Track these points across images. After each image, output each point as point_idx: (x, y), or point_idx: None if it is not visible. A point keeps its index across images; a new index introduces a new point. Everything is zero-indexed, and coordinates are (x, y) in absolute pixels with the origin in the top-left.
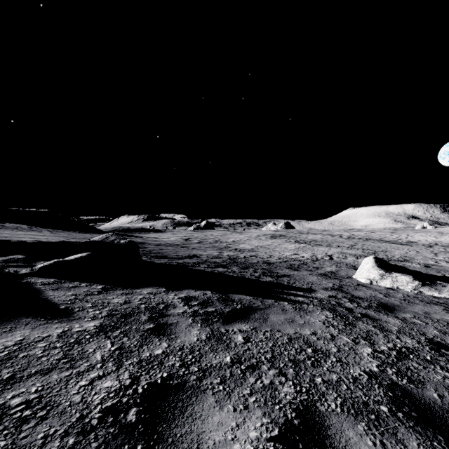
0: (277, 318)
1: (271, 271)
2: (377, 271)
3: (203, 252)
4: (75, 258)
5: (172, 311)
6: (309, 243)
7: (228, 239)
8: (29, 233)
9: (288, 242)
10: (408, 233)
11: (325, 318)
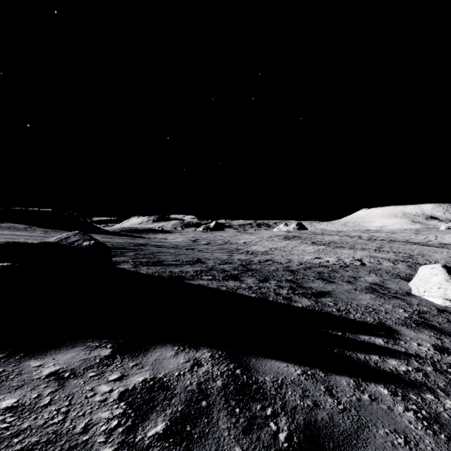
0: None
1: (301, 285)
2: None
3: (209, 256)
4: None
5: None
6: (328, 244)
7: (238, 240)
8: (14, 233)
9: (305, 243)
10: (435, 234)
11: None
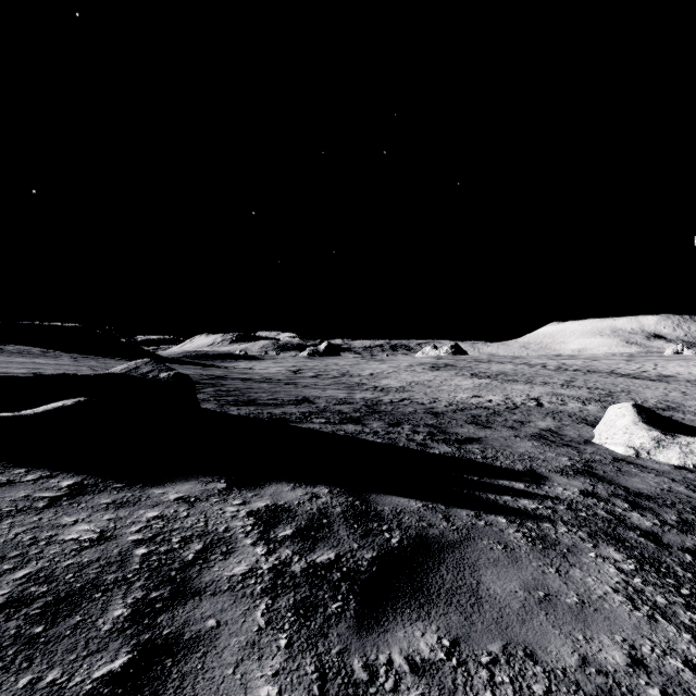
0: (502, 583)
1: (444, 431)
2: (646, 433)
3: (320, 394)
4: (45, 410)
5: (217, 572)
6: (495, 377)
7: (362, 371)
8: (33, 361)
9: (461, 376)
10: (655, 361)
11: (621, 578)
